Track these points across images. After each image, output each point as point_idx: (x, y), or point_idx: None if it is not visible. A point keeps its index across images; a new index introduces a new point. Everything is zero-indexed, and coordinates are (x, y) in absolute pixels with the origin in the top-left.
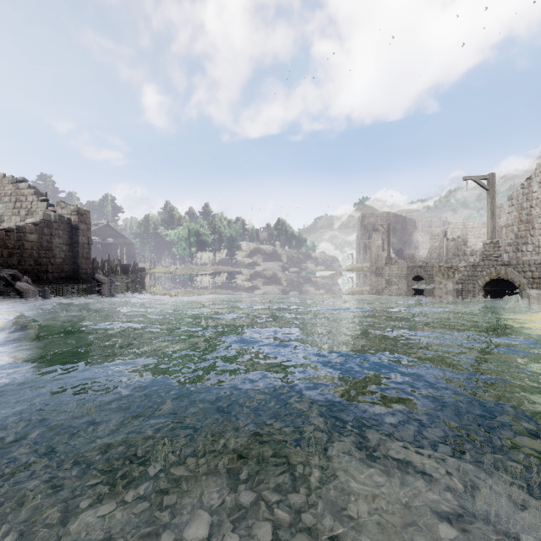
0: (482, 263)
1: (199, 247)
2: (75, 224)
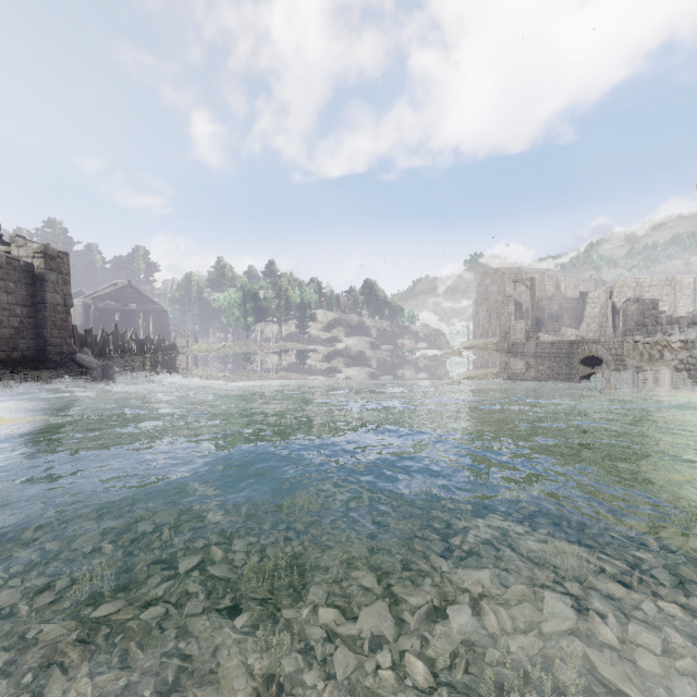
0: None
1: (258, 316)
2: (40, 272)
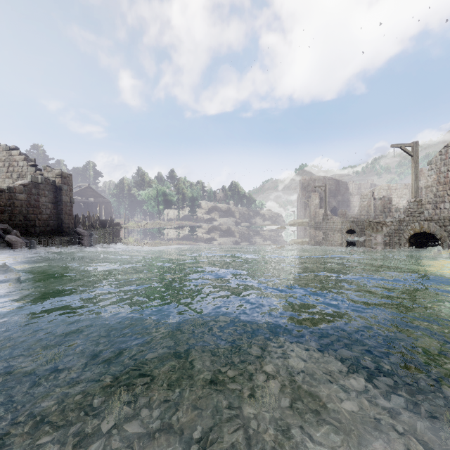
0: (407, 218)
1: (166, 205)
2: (59, 185)
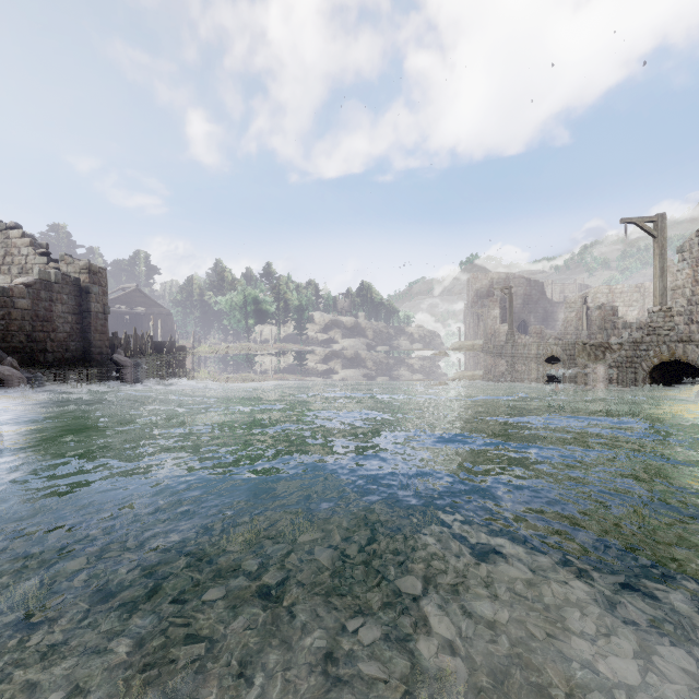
0: (648, 339)
1: (259, 318)
2: (85, 286)
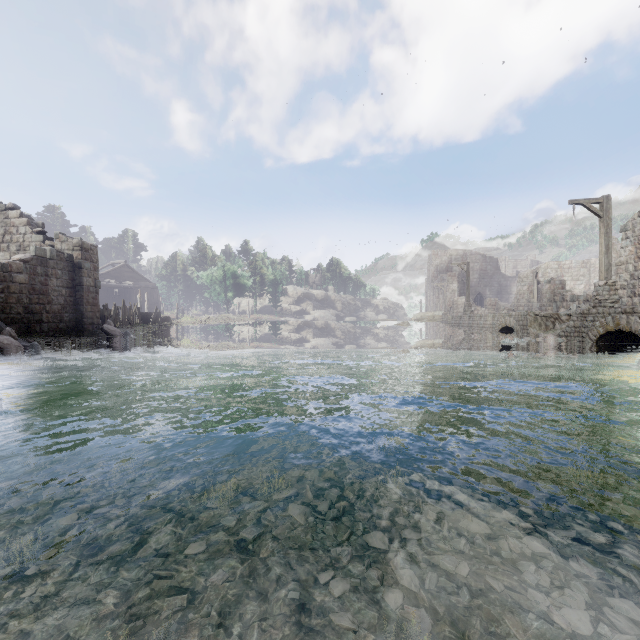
0: (594, 310)
1: (237, 292)
2: (78, 262)
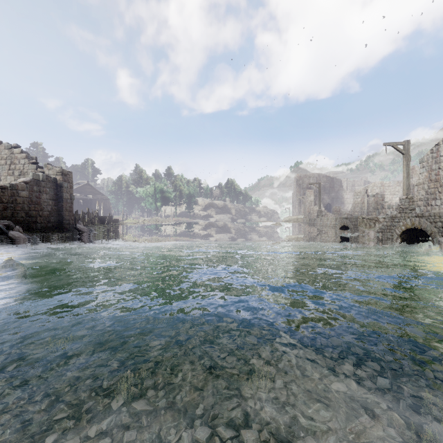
0: (399, 215)
1: (163, 202)
2: (60, 183)
